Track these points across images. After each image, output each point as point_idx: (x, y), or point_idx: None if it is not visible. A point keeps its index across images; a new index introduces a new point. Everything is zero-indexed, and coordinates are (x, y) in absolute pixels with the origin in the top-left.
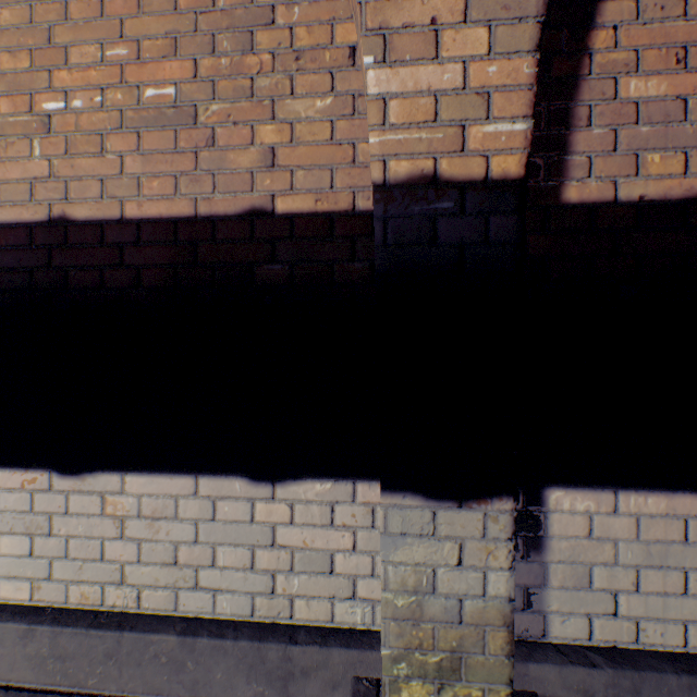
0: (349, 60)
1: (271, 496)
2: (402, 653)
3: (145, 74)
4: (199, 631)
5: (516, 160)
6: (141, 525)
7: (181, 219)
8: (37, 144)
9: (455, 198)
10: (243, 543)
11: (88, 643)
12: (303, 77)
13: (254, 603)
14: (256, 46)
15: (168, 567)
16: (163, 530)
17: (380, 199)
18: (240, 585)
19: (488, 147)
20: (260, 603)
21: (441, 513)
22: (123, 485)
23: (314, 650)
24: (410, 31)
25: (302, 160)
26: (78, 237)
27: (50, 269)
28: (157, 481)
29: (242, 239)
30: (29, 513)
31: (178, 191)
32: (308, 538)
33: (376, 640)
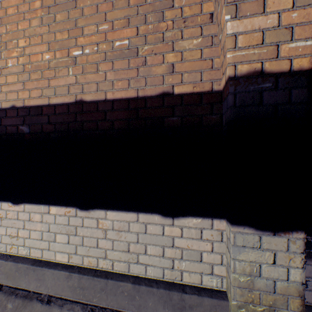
0: (209, 20)
1: (172, 223)
2: (242, 304)
3: (115, 36)
4: (140, 282)
5: (307, 60)
6: (113, 233)
7: (131, 98)
8: (70, 69)
9: (272, 81)
10: (159, 244)
11: (93, 283)
12: (187, 30)
13: (164, 272)
14: (165, 18)
15: (125, 253)
16: (123, 236)
17: (232, 84)
18: (157, 263)
19: (291, 54)
20: (167, 272)
21: (264, 237)
22: (106, 215)
23: (195, 297)
24: (249, 0)
25: (186, 68)
26: (87, 108)
27: (76, 122)
28: (120, 214)
29: (158, 106)
30: (67, 225)
31: (129, 86)
32: (189, 244)
33: (224, 296)
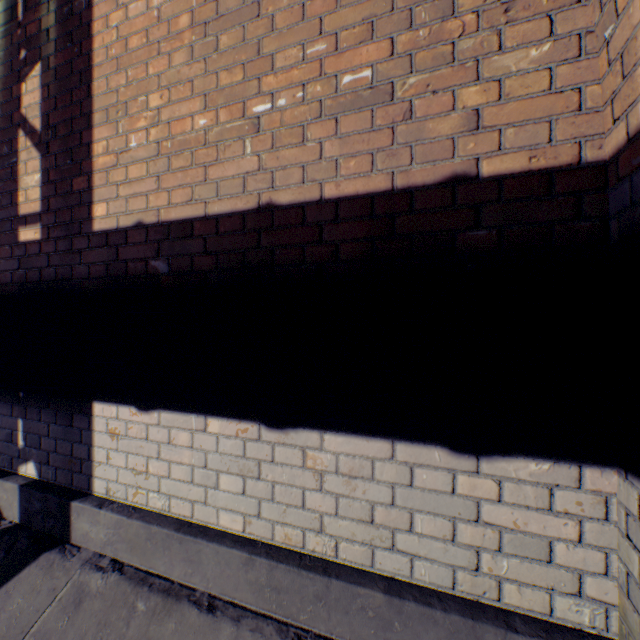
0: None
1: (474, 469)
2: None
3: (342, 63)
4: (403, 593)
5: None
6: (337, 481)
7: (377, 194)
8: (248, 143)
9: None
10: (442, 514)
11: (299, 581)
12: (512, 29)
13: (454, 577)
14: (457, 9)
15: (364, 525)
16: (359, 489)
17: None
18: (438, 555)
19: None
20: (462, 578)
21: None
22: (321, 442)
23: None
24: None
25: (511, 117)
26: (282, 220)
27: (259, 249)
28: (353, 442)
29: (441, 207)
30: (242, 457)
31: (373, 167)
32: (519, 520)
33: None
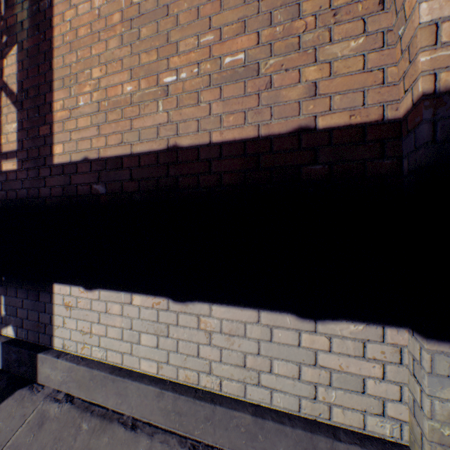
0: (378, 6)
1: (313, 329)
2: None
3: (224, 49)
4: (264, 415)
5: None
6: (221, 338)
7: (248, 139)
8: (160, 103)
9: None
10: (292, 360)
11: (194, 408)
12: (339, 27)
13: (300, 403)
14: (301, 13)
15: (239, 368)
16: (236, 343)
17: (429, 105)
18: (289, 388)
19: None
20: (305, 404)
21: None
22: (210, 311)
23: (356, 449)
24: None
25: (338, 88)
26: (184, 157)
27: (167, 177)
28: (232, 311)
29: (291, 149)
30: (156, 322)
31: (245, 121)
32: (343, 364)
33: None
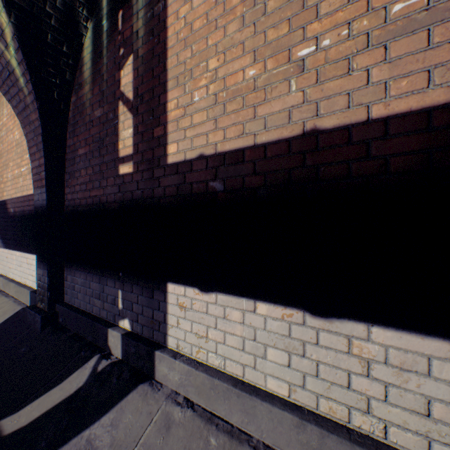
0: None
1: None
2: None
3: None
4: None
5: None
6: (386, 370)
7: (433, 107)
8: (292, 82)
9: None
10: None
11: None
12: None
13: None
14: None
15: (417, 416)
16: (412, 382)
17: None
18: None
19: None
20: None
21: None
22: (368, 333)
23: None
24: None
25: None
26: (326, 142)
27: (303, 168)
28: (404, 338)
29: None
30: (287, 337)
31: (429, 83)
32: None
33: None
